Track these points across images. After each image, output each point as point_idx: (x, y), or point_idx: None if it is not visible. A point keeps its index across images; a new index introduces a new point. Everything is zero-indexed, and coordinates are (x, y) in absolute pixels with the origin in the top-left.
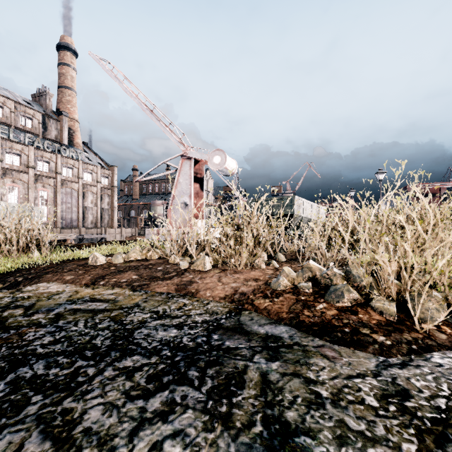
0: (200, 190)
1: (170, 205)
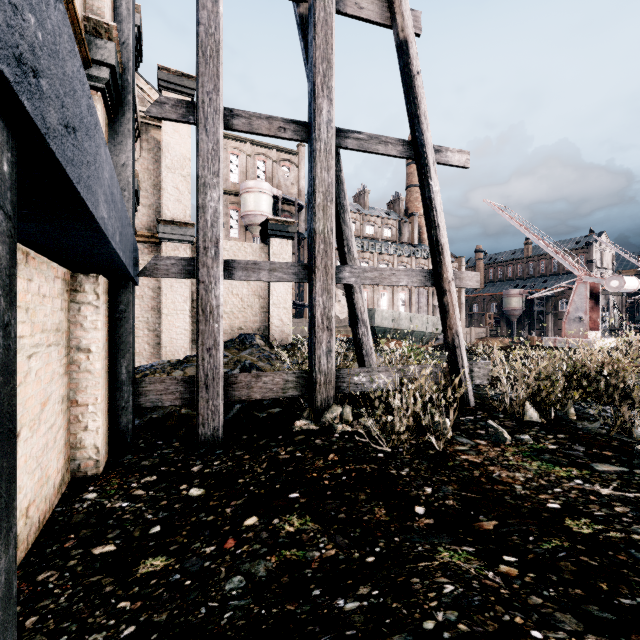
0: (595, 305)
1: (564, 319)
